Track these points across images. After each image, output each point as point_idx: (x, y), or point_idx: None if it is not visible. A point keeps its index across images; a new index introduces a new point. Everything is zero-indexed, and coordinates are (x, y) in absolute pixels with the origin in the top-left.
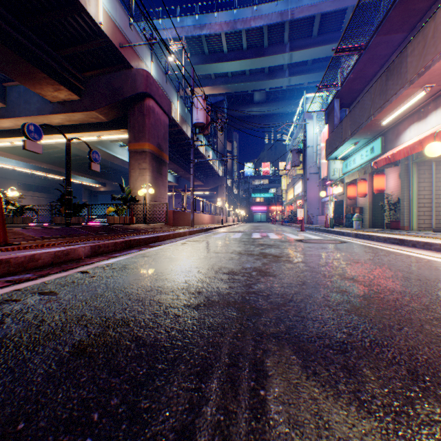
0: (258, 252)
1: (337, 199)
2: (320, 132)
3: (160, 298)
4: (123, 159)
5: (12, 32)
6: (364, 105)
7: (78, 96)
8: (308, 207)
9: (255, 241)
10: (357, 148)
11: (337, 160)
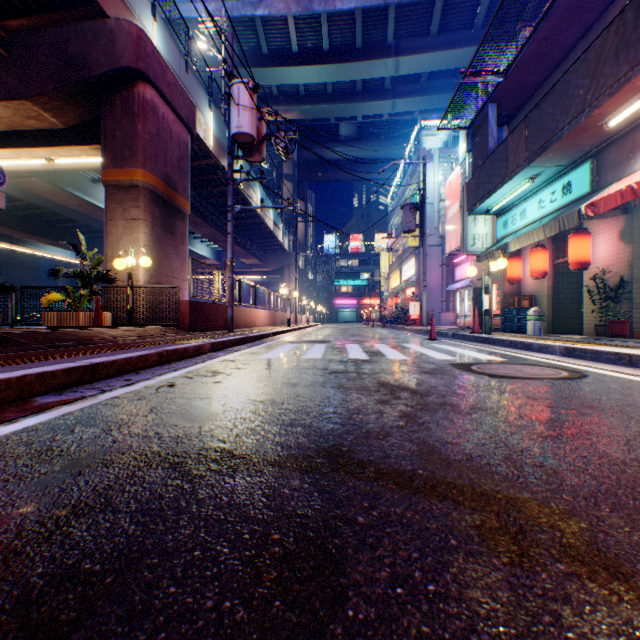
0: (412, 452)
1: (476, 286)
2: (445, 181)
3: None
4: None
5: None
6: (568, 90)
7: None
8: (426, 299)
9: (363, 372)
10: (531, 189)
11: (479, 221)
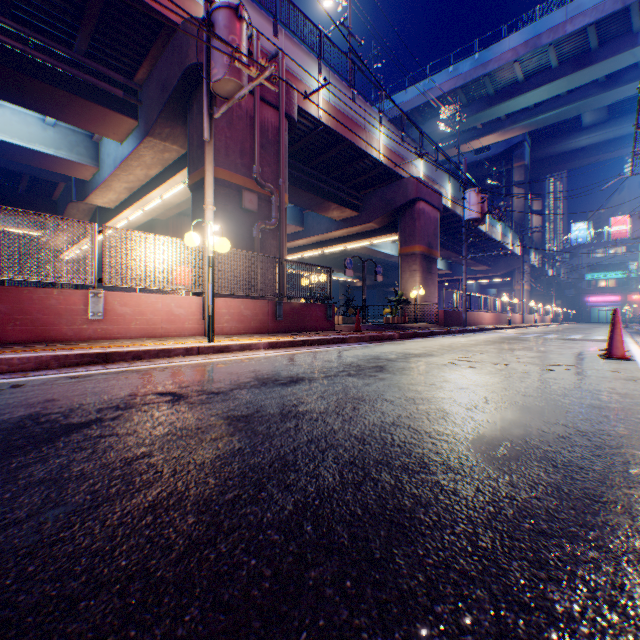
0: (500, 341)
1: None
2: None
3: (437, 345)
4: (386, 253)
5: (323, 186)
6: None
7: (356, 213)
8: None
9: (514, 338)
10: None
11: None
